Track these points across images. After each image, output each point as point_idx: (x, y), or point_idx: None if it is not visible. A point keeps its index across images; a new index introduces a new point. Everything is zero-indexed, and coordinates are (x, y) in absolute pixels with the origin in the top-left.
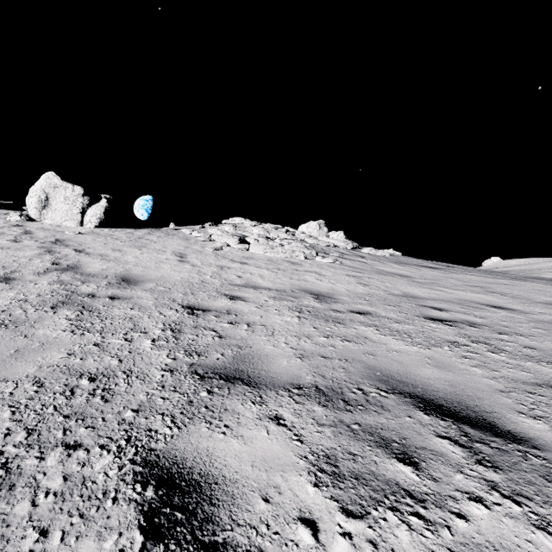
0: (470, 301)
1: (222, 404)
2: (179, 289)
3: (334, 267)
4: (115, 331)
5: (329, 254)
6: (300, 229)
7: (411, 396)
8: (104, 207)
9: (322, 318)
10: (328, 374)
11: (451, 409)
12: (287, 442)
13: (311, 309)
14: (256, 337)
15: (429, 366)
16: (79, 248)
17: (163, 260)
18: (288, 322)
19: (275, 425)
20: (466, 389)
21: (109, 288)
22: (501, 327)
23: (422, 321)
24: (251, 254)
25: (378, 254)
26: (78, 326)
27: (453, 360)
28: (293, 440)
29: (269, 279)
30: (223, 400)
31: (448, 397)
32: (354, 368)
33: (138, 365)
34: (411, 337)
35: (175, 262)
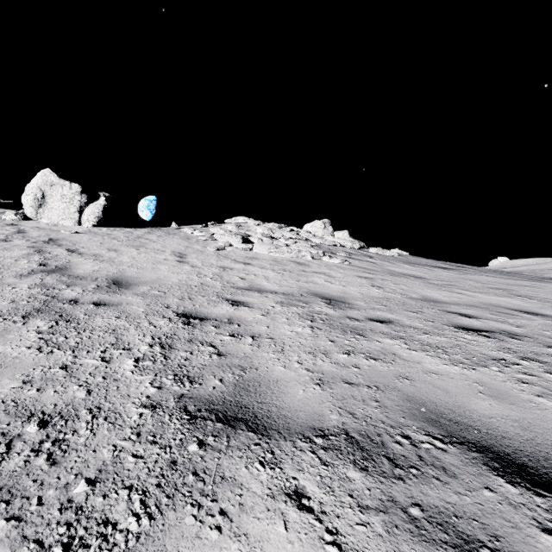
0: (497, 306)
1: (218, 468)
2: (176, 293)
3: (343, 268)
4: (91, 348)
5: (336, 253)
6: (305, 229)
7: (478, 448)
8: (103, 205)
9: (338, 328)
10: (358, 411)
11: (541, 472)
12: (317, 547)
13: (325, 316)
14: (263, 354)
15: (482, 395)
16: (72, 248)
17: (161, 261)
18: (299, 333)
19: (296, 510)
20: (545, 434)
21: (97, 292)
22: (546, 338)
23: (453, 331)
24: (255, 254)
25: (386, 253)
26: (47, 341)
27: (509, 387)
28: (326, 543)
29: (275, 282)
30: (220, 459)
31: (527, 449)
32: (390, 401)
33: (111, 398)
34: (448, 353)
35: (174, 263)
